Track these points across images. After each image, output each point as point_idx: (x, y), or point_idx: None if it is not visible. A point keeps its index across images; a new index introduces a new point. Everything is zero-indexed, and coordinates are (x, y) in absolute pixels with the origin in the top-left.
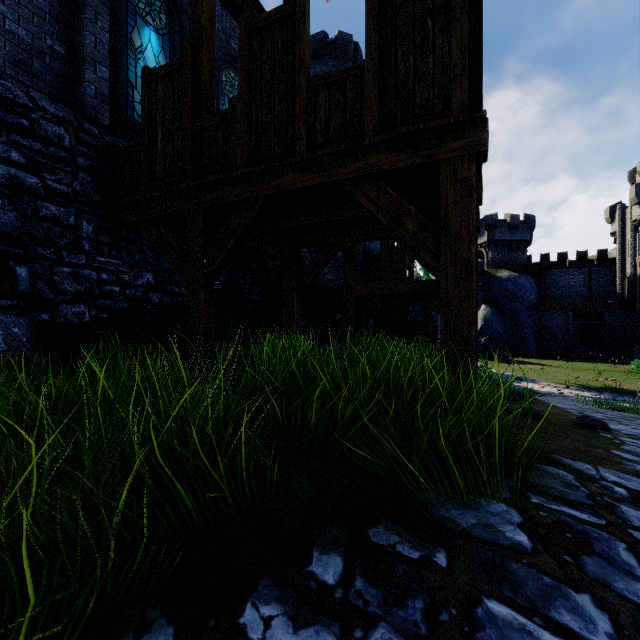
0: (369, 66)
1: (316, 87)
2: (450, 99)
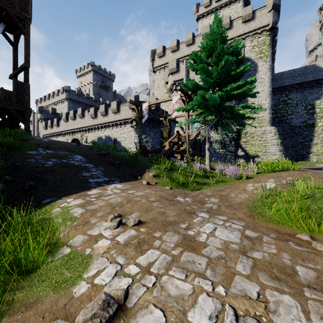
0: (14, 94)
1: (2, 91)
2: (27, 104)
